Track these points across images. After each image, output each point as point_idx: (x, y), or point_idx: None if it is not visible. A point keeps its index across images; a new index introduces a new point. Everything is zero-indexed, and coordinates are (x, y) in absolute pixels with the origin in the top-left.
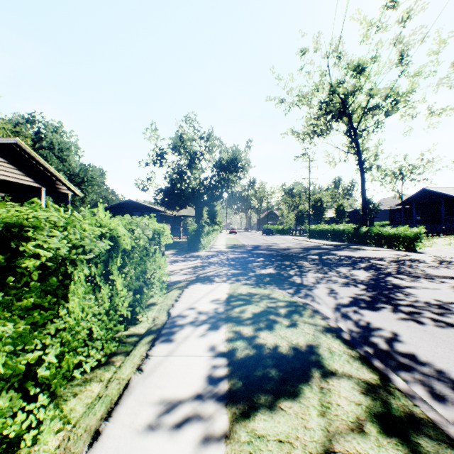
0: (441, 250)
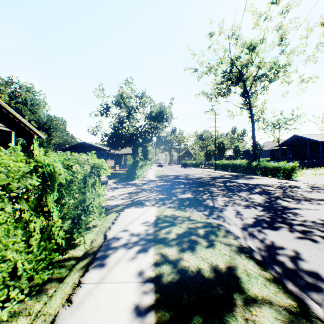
0: (310, 178)
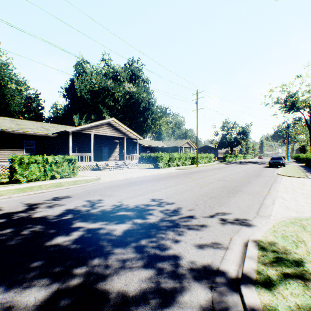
0: None
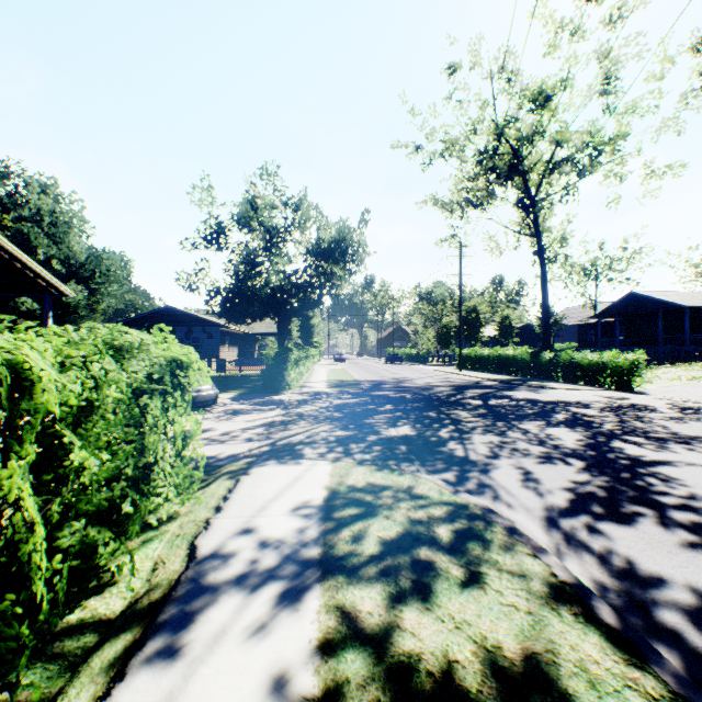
0: (671, 388)
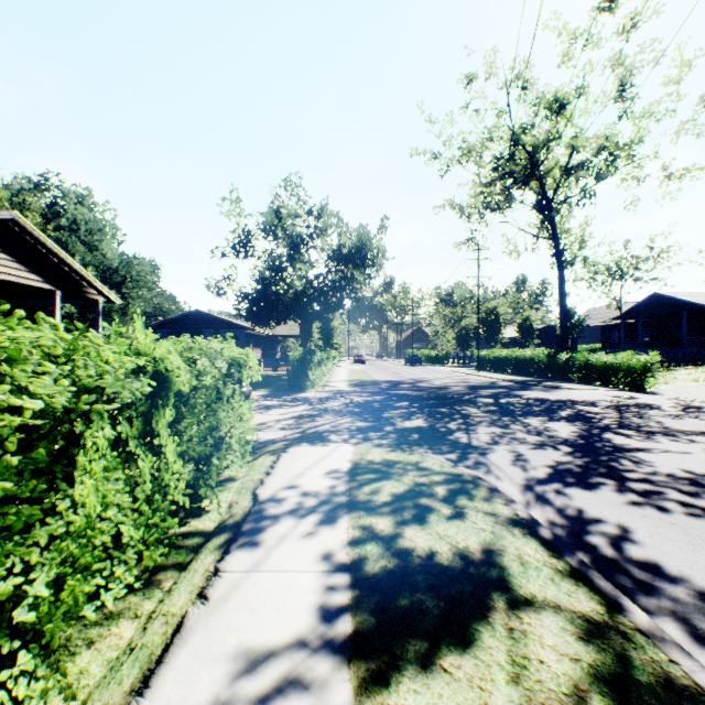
0: (684, 388)
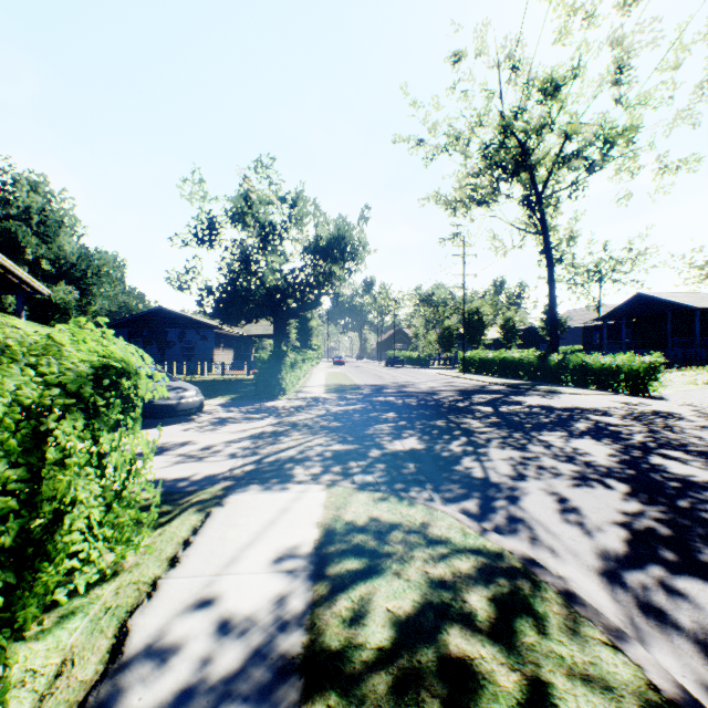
0: (690, 393)
